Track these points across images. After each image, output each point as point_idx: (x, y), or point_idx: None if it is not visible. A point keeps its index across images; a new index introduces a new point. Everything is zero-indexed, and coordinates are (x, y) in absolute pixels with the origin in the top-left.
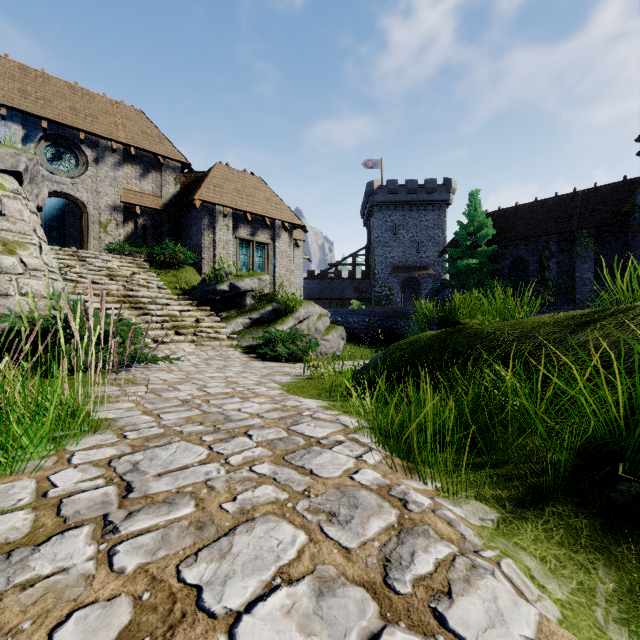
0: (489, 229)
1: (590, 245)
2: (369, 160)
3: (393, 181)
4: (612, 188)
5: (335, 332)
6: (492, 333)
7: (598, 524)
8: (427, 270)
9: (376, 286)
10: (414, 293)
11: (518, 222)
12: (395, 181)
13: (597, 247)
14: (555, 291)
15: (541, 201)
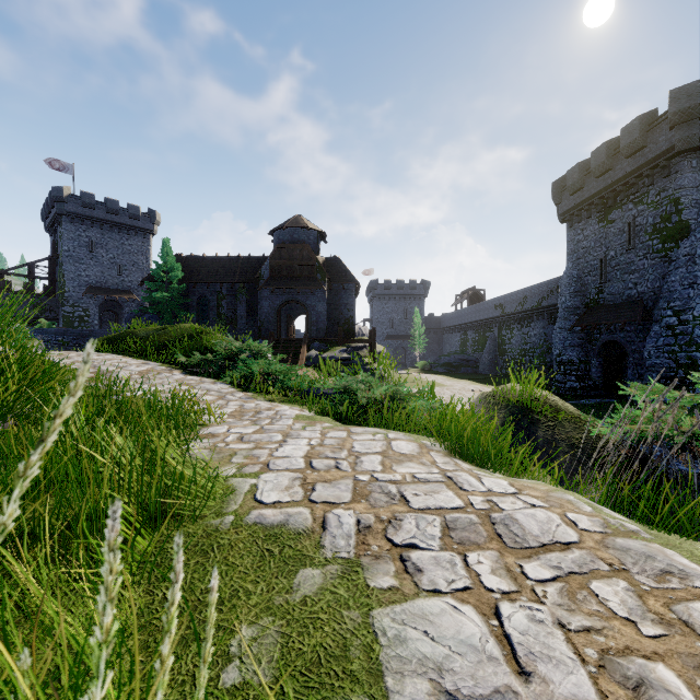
0: (181, 271)
1: (245, 294)
2: (56, 160)
3: (89, 195)
4: (257, 260)
5: (35, 344)
6: (137, 332)
7: (139, 357)
8: (130, 294)
9: (66, 305)
10: (116, 316)
11: (204, 269)
12: (92, 195)
13: (248, 296)
14: (226, 322)
15: (219, 257)
